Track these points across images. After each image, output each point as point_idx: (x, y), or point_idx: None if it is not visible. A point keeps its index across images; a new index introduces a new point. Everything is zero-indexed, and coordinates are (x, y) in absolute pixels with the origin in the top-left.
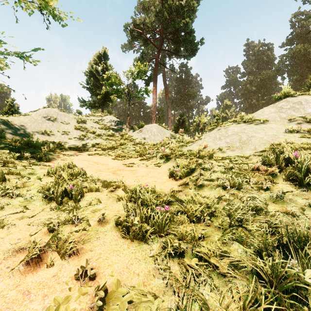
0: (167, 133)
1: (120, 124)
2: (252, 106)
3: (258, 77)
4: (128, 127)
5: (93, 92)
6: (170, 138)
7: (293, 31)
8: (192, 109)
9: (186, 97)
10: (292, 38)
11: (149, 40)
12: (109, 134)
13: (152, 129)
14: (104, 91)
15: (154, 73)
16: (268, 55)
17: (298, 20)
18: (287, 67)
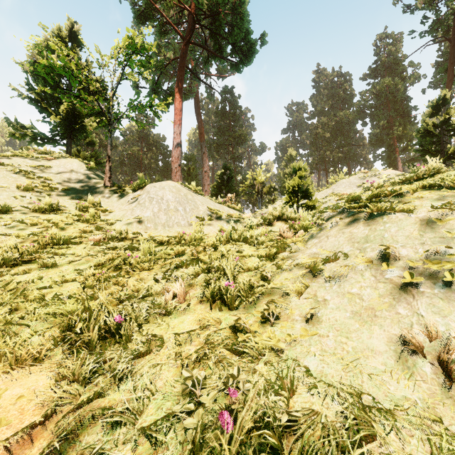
0: (202, 206)
1: (89, 178)
2: (325, 160)
3: (333, 120)
4: (108, 187)
5: (45, 109)
6: (208, 218)
7: (378, 59)
8: (241, 159)
9: (232, 140)
10: (376, 68)
11: (167, 19)
12: (37, 207)
13: (164, 196)
14: (67, 106)
15: (176, 84)
16: (345, 90)
17: (385, 44)
18: (371, 109)
